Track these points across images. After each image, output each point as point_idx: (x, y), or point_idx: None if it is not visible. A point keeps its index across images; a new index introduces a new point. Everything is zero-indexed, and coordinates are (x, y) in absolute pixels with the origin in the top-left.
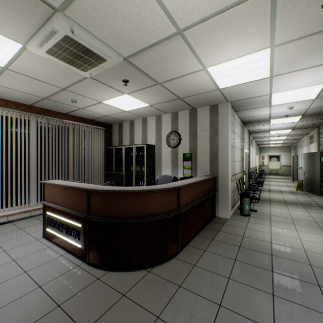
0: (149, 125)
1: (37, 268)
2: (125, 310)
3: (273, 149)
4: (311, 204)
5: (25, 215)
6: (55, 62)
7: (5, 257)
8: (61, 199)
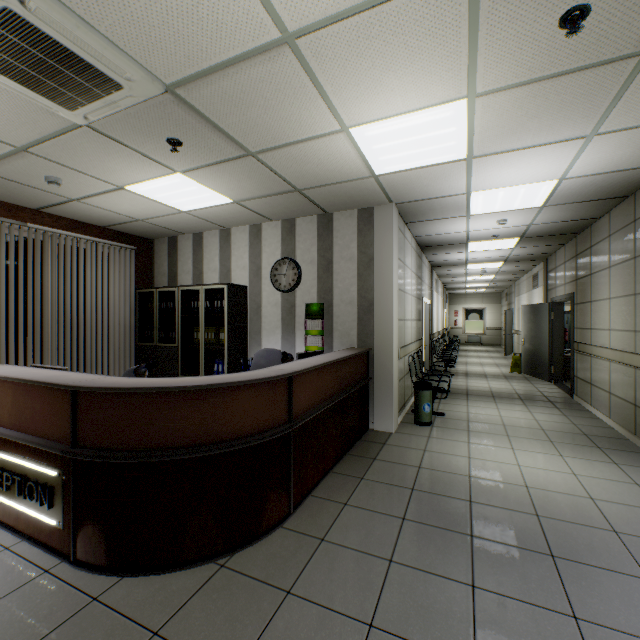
0: (235, 245)
1: None
2: None
3: (472, 297)
4: (535, 397)
5: None
6: None
7: None
8: (8, 411)
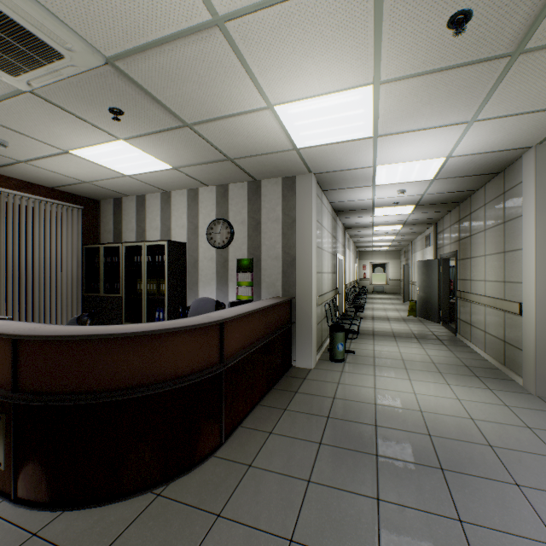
0: (174, 206)
1: None
2: None
3: (378, 254)
4: (427, 336)
5: None
6: None
7: None
8: None
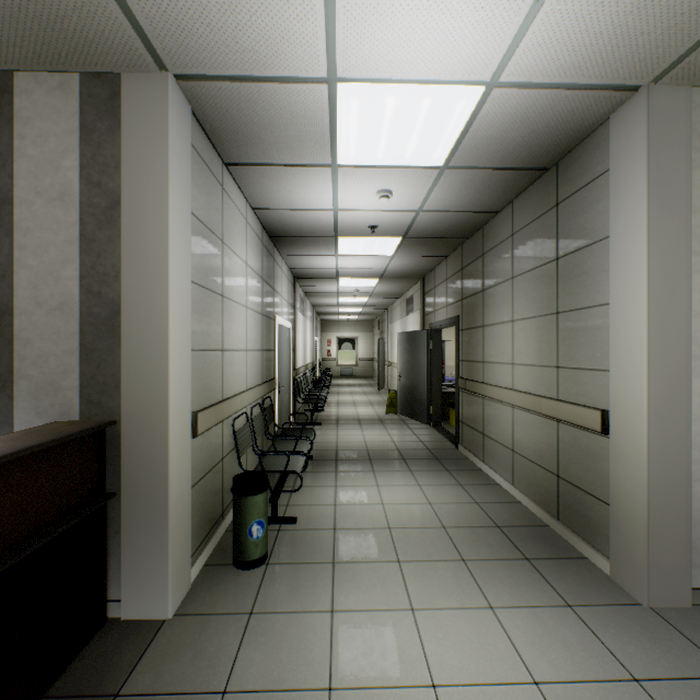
0: None
1: None
2: None
3: (346, 325)
4: (419, 454)
5: None
6: None
7: None
8: None
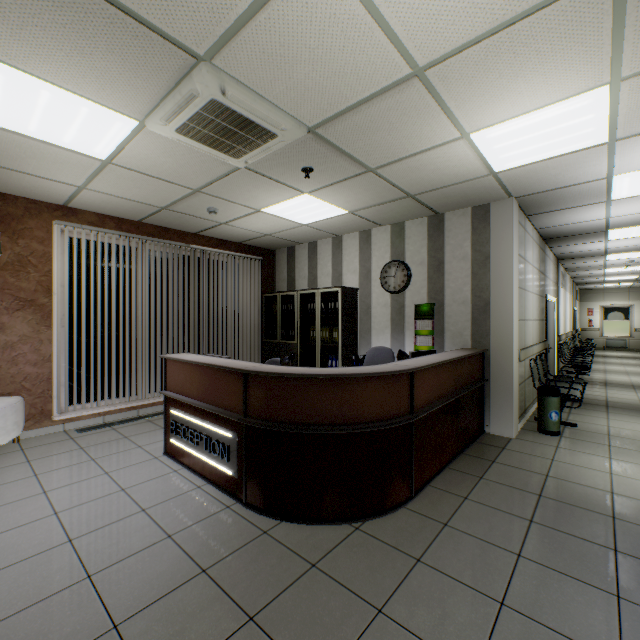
0: (346, 251)
1: (161, 506)
2: (319, 591)
3: (613, 292)
4: None
5: (130, 414)
6: (188, 146)
7: (108, 483)
8: (197, 387)
